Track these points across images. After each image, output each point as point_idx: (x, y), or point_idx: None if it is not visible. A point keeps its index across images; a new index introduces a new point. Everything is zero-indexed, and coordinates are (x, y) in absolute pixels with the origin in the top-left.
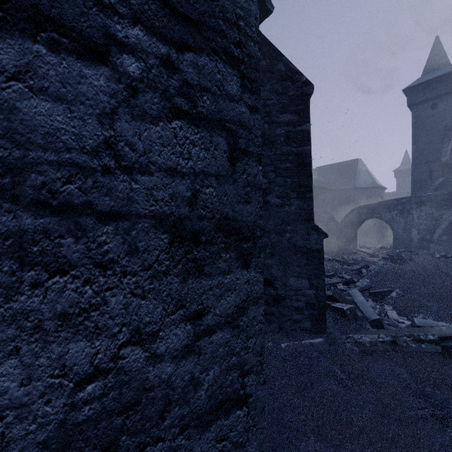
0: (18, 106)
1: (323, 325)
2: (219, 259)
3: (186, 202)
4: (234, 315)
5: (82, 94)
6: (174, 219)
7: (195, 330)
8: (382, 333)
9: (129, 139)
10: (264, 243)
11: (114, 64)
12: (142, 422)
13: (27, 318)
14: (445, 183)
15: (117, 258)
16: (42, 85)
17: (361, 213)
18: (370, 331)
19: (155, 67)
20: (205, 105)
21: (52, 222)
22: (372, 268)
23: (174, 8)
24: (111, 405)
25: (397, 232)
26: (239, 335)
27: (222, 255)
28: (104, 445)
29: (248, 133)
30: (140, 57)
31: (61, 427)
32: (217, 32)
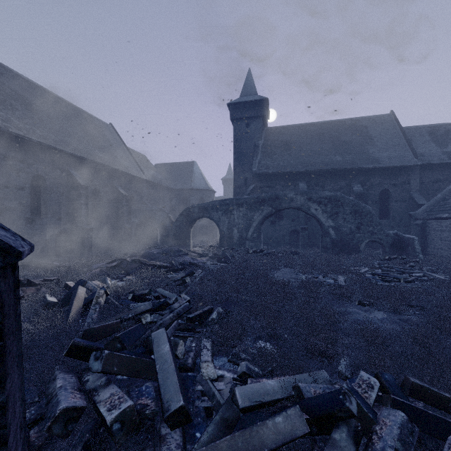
0: None
1: None
2: None
3: None
4: None
5: None
6: None
7: None
8: None
9: None
10: None
11: None
12: None
13: None
14: (255, 189)
15: None
16: None
17: (194, 212)
18: None
19: None
20: None
21: None
22: (198, 273)
23: None
24: None
25: (223, 231)
26: None
27: None
28: None
29: None
30: None
31: None
32: None
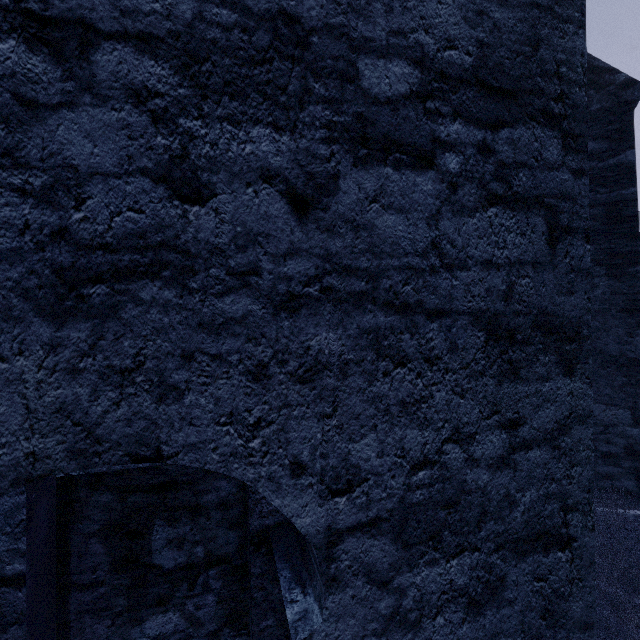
0: (375, 224)
1: None
2: (537, 362)
3: (501, 296)
4: (553, 432)
5: (415, 201)
6: (489, 316)
7: (511, 441)
8: None
9: (450, 236)
10: None
11: (438, 166)
12: (460, 524)
13: (381, 401)
14: None
15: (441, 354)
16: (389, 202)
17: None
18: None
19: (472, 156)
20: (521, 183)
21: (396, 320)
22: None
23: (489, 86)
24: (436, 497)
25: None
26: (559, 458)
27: (540, 357)
28: (431, 533)
29: (571, 205)
30: (459, 151)
31: (401, 503)
32: (534, 93)
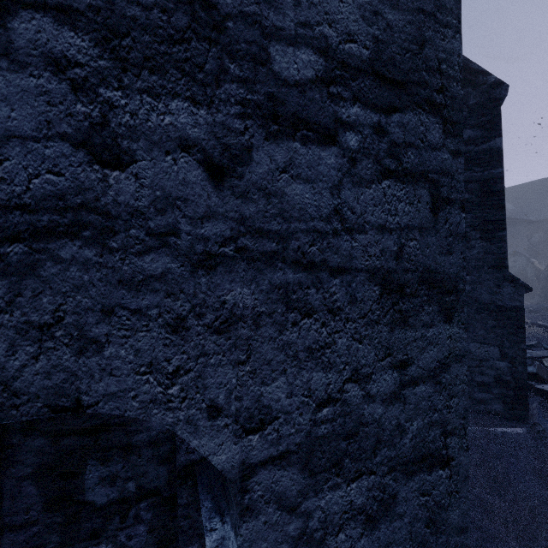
0: (285, 192)
1: (522, 411)
2: (422, 312)
3: (393, 256)
4: (436, 370)
5: (320, 173)
6: (383, 273)
7: (401, 379)
8: None
9: (350, 204)
10: None
11: (340, 143)
12: (359, 452)
13: (290, 348)
14: None
15: (342, 306)
16: (298, 172)
17: None
18: None
19: (369, 136)
20: (409, 160)
21: (303, 276)
22: None
23: (383, 77)
24: (338, 430)
25: None
26: (441, 391)
27: (425, 308)
28: (334, 461)
29: (450, 180)
30: (358, 131)
31: (308, 436)
32: (420, 85)
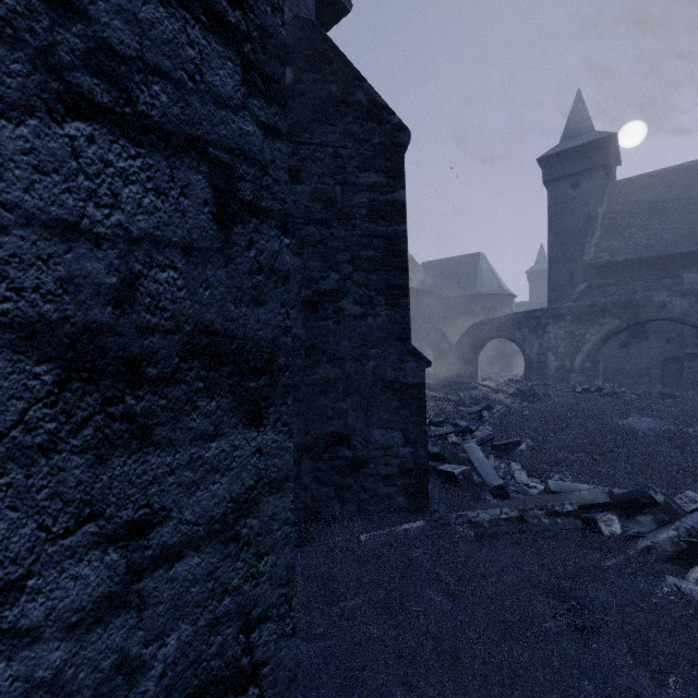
0: None
1: (424, 500)
2: (193, 412)
3: (107, 296)
4: (227, 517)
5: None
6: (73, 333)
7: (132, 561)
8: (506, 506)
9: None
10: (335, 376)
11: None
12: None
13: None
14: (588, 290)
15: None
16: None
17: (483, 331)
18: (490, 504)
19: None
20: (158, 103)
21: None
22: (497, 409)
23: None
24: None
25: (530, 358)
26: (239, 553)
27: (200, 403)
28: None
29: (259, 174)
30: None
31: None
32: None
